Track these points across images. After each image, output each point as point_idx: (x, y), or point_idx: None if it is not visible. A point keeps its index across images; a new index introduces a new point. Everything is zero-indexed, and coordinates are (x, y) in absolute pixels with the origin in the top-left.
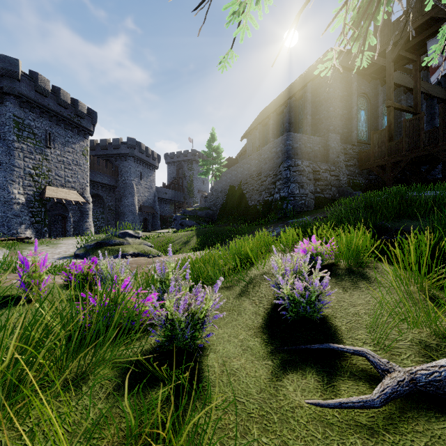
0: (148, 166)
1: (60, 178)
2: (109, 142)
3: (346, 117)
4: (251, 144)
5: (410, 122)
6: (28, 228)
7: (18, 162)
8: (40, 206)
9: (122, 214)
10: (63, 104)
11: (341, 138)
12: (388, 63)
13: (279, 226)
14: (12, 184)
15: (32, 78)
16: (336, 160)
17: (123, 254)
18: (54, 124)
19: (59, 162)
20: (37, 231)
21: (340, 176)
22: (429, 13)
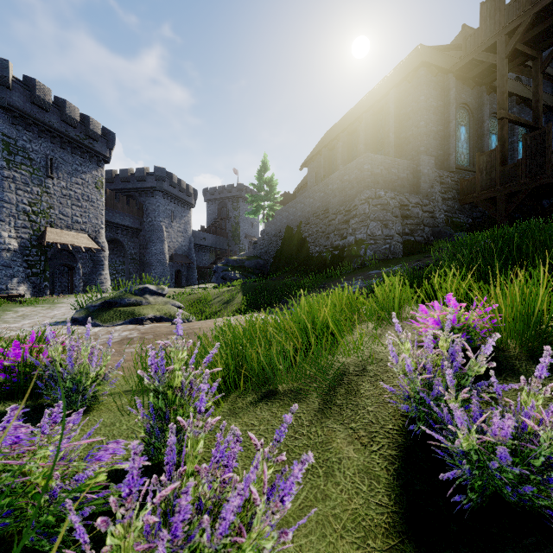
0: (181, 203)
1: (65, 218)
2: (131, 173)
3: (442, 135)
4: (313, 174)
5: (533, 138)
6: (23, 282)
7: (8, 195)
8: (38, 254)
9: (148, 265)
10: (69, 122)
11: (435, 162)
12: (500, 59)
13: (358, 280)
14: (1, 224)
15: (27, 86)
16: (429, 191)
17: (139, 319)
18: (58, 147)
19: (64, 196)
20: (34, 287)
21: (435, 213)
22: None
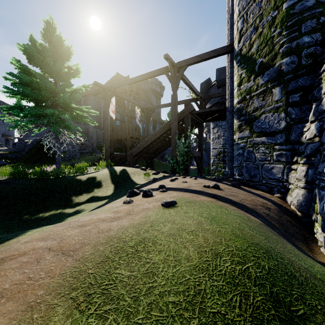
0: None
1: None
2: None
3: (99, 117)
4: None
5: (117, 126)
6: None
7: None
8: None
9: None
10: None
11: (97, 126)
12: None
13: None
14: None
15: None
16: (92, 136)
17: None
18: None
19: None
20: None
21: (93, 143)
22: (121, 91)
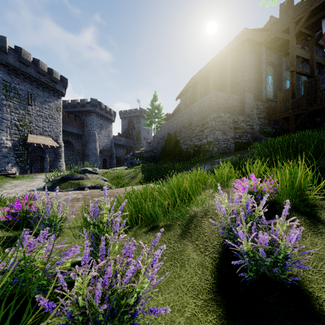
0: (106, 120)
1: (39, 128)
2: (77, 102)
3: (258, 80)
4: (183, 103)
5: (309, 83)
6: (14, 166)
7: (6, 115)
8: (23, 149)
9: (87, 156)
10: (41, 72)
11: (254, 96)
12: (291, 37)
13: (208, 165)
14: (1, 132)
15: (17, 52)
16: (250, 113)
17: (82, 187)
18: (34, 87)
19: (38, 116)
20: (21, 168)
21: (253, 126)
22: None
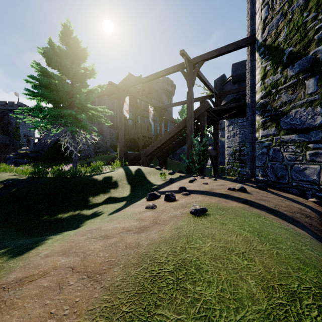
0: None
1: None
2: None
3: (112, 117)
4: None
5: (130, 126)
6: None
7: None
8: None
9: None
10: None
11: (110, 125)
12: None
13: None
14: None
15: None
16: (106, 135)
17: None
18: None
19: None
20: None
21: (107, 142)
22: (134, 91)
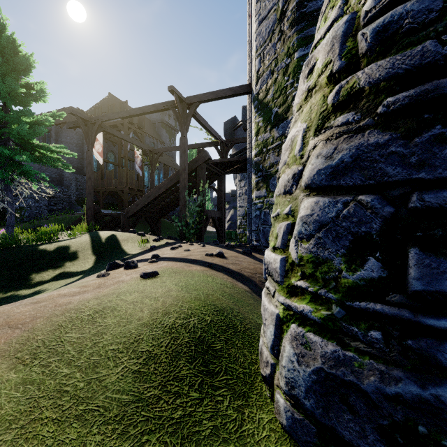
0: None
1: None
2: None
3: (81, 157)
4: None
5: (109, 172)
6: None
7: None
8: None
9: None
10: None
11: (77, 170)
12: None
13: None
14: None
15: None
16: (69, 185)
17: None
18: None
19: None
20: None
21: (71, 196)
22: (115, 122)
